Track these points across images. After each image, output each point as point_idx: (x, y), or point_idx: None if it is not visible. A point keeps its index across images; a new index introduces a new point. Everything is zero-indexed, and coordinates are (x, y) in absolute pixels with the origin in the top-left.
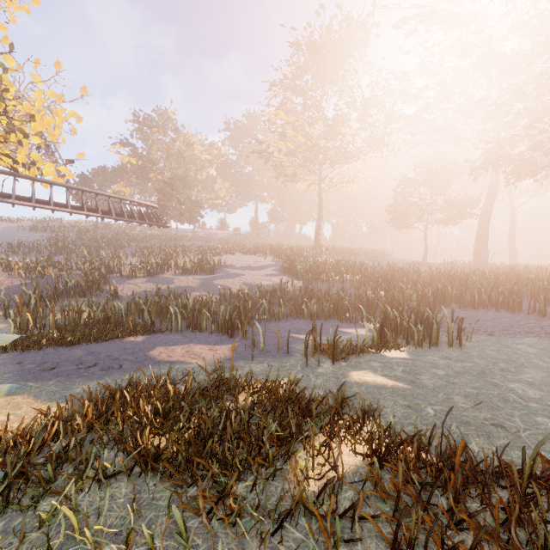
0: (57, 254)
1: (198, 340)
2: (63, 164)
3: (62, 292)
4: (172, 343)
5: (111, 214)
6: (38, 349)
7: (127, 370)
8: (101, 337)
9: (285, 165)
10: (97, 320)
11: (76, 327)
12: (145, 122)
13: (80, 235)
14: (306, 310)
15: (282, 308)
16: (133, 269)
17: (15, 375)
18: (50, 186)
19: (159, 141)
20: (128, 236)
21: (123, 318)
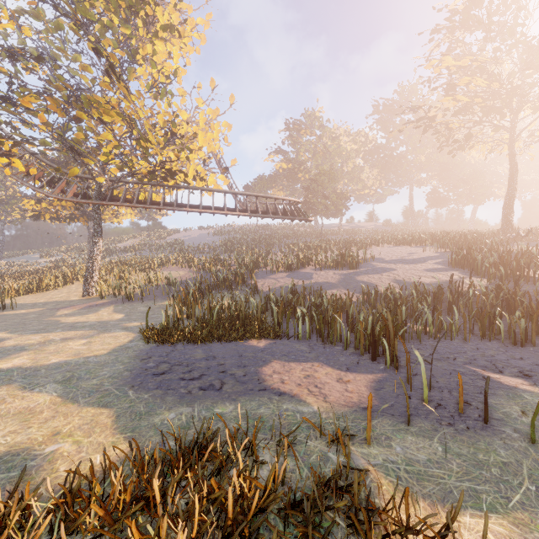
0: (226, 253)
1: (325, 358)
2: (221, 173)
3: (216, 285)
4: (293, 356)
5: (258, 212)
6: (171, 343)
7: (224, 396)
8: (225, 337)
9: (454, 127)
10: (231, 316)
11: (209, 323)
12: (294, 127)
13: (244, 236)
14: (502, 326)
15: (455, 320)
16: (276, 264)
17: (130, 375)
18: (212, 194)
19: (306, 142)
20: (279, 234)
21: (254, 315)
